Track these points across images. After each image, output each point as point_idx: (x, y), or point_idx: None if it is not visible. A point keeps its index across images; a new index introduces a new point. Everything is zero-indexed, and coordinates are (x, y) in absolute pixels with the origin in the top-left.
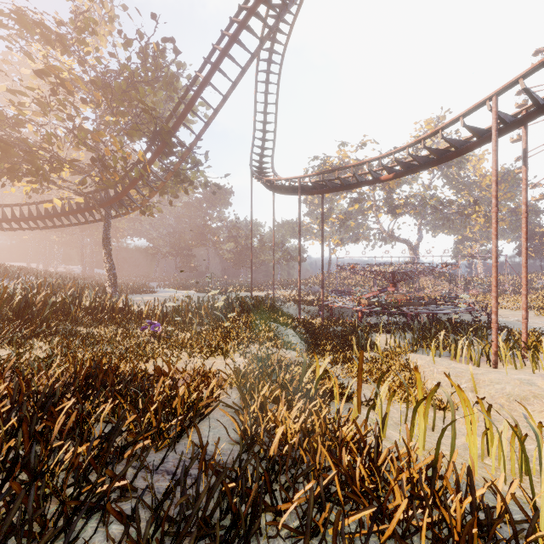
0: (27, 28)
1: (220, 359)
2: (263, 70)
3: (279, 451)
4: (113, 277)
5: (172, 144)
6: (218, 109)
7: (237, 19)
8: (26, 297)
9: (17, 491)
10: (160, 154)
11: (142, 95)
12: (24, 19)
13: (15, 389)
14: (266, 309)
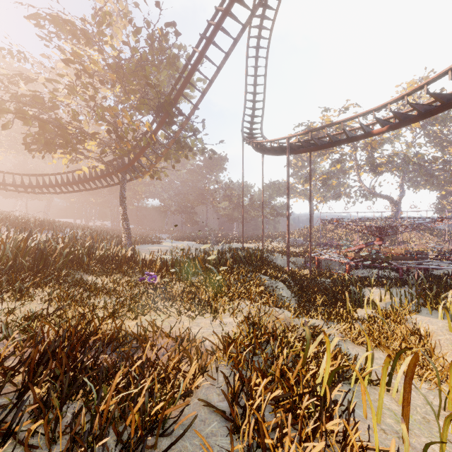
0: (58, 26)
1: (209, 318)
2: (253, 46)
3: None
4: (127, 230)
5: (173, 114)
6: (212, 79)
7: None
8: (43, 248)
9: None
10: (163, 124)
11: (148, 73)
12: (56, 19)
13: None
14: (256, 261)
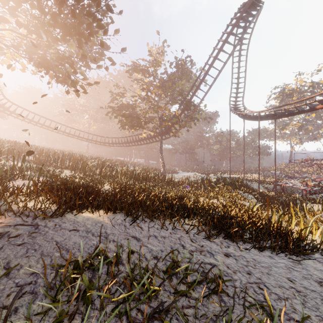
0: (138, 72)
1: (215, 201)
2: (236, 50)
3: (233, 213)
4: (163, 166)
5: (190, 106)
6: (211, 85)
7: (222, 39)
8: (146, 174)
9: (187, 206)
10: (184, 110)
11: (177, 86)
12: (137, 69)
13: (172, 195)
14: (238, 184)
